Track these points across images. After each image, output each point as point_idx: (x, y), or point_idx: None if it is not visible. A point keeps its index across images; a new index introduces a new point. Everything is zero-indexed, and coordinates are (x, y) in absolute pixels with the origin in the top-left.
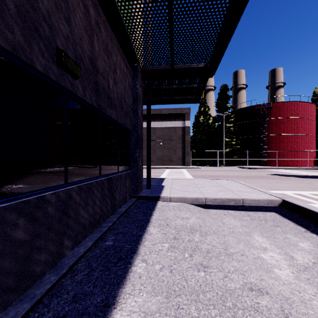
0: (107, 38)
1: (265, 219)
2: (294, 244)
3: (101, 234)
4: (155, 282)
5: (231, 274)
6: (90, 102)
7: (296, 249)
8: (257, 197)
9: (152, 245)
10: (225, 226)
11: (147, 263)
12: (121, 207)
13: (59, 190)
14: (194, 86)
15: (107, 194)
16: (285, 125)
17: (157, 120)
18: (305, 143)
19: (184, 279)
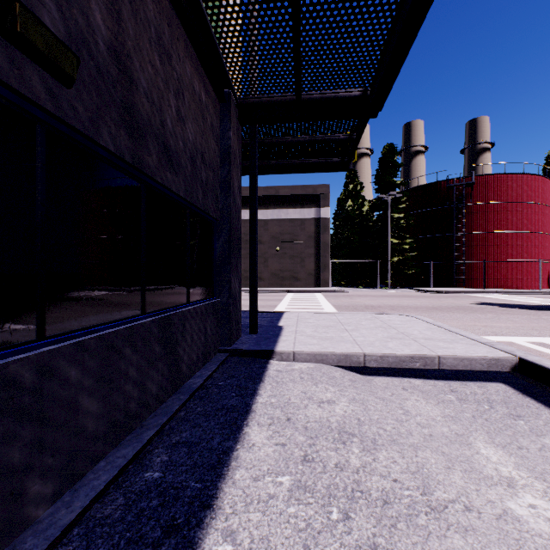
0: (160, 18)
1: (488, 399)
2: None
3: (137, 449)
4: None
5: None
6: (111, 149)
7: None
8: (466, 351)
9: (253, 482)
10: (412, 420)
11: (236, 544)
12: (194, 375)
13: (9, 360)
14: (340, 137)
15: (158, 352)
16: (498, 216)
17: (271, 206)
18: (533, 248)
19: None
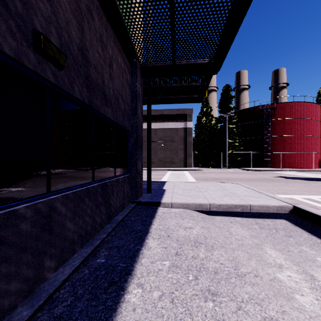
0: (101, 27)
1: (275, 227)
2: (312, 259)
3: (92, 249)
4: (152, 318)
5: (246, 304)
6: (79, 98)
7: (315, 266)
8: (265, 202)
9: (151, 263)
10: (233, 237)
11: (143, 289)
12: (118, 214)
13: (37, 201)
14: (197, 84)
15: (101, 201)
16: (290, 126)
17: (159, 121)
18: (310, 145)
19: (188, 314)
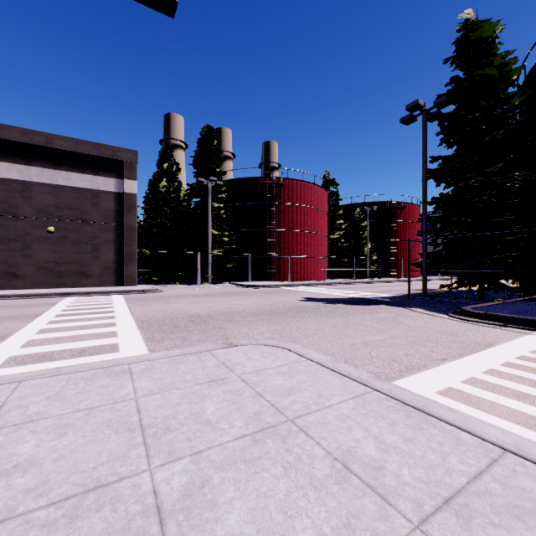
0: None
1: None
2: None
3: None
4: None
5: None
6: None
7: None
8: None
9: None
10: None
11: None
12: None
13: None
14: None
15: None
16: (299, 217)
17: (39, 163)
18: (320, 246)
19: None
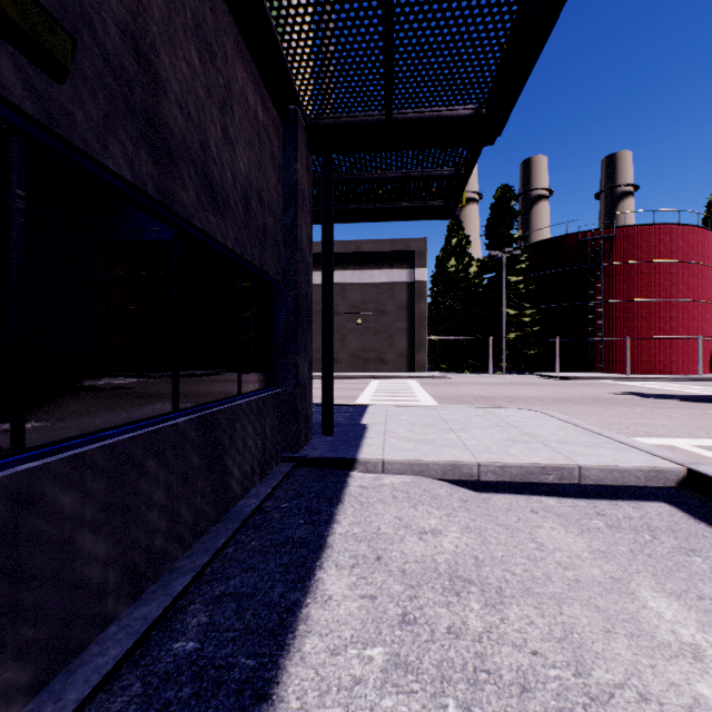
0: None
1: (649, 526)
2: None
3: (163, 605)
4: None
5: None
6: (127, 176)
7: None
8: (616, 459)
9: (330, 656)
10: (549, 558)
11: None
12: (248, 494)
13: None
14: (443, 172)
15: (197, 464)
16: (646, 280)
17: (351, 267)
18: (690, 321)
19: None
